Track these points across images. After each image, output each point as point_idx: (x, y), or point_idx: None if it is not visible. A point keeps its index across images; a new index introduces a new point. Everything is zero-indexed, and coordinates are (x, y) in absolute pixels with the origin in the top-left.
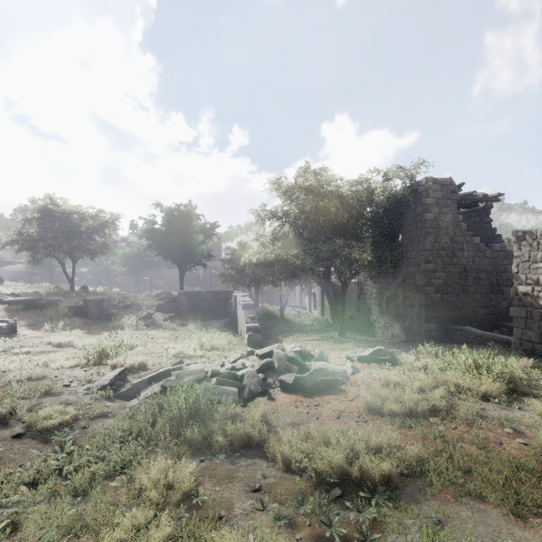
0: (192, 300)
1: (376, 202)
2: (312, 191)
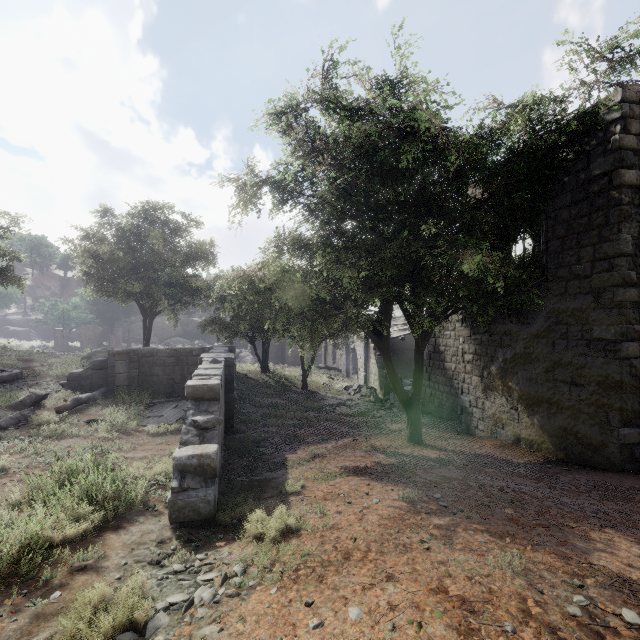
0: (137, 365)
1: (505, 147)
2: (359, 109)
